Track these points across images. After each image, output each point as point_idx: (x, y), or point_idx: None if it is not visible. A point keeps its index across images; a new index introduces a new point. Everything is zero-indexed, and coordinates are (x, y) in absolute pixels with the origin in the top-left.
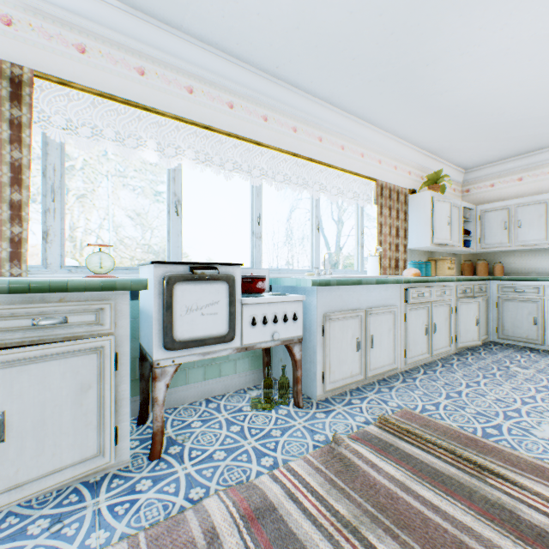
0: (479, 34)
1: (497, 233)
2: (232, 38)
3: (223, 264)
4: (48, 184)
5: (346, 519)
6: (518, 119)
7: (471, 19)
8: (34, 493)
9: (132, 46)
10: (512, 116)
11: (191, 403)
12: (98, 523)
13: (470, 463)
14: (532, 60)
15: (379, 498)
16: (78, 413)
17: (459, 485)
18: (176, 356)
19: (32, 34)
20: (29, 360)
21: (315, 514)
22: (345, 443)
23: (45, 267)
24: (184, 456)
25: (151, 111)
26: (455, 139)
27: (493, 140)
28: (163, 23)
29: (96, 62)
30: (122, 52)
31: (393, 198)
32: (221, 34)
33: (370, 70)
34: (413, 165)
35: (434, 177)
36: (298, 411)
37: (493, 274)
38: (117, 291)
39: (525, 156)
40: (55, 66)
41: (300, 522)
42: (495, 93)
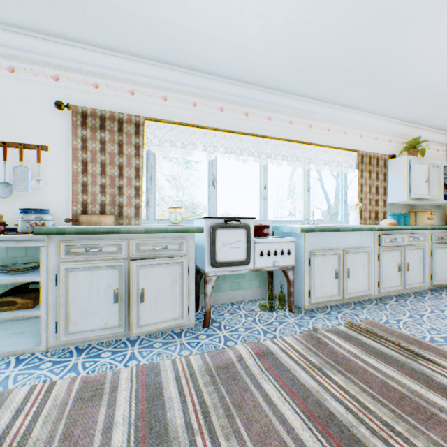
0: (434, 42)
1: None
2: (248, 74)
3: (243, 218)
4: (148, 175)
5: (314, 363)
6: None
7: (424, 35)
8: (155, 329)
9: (190, 91)
10: None
11: (222, 304)
12: (184, 347)
13: (409, 352)
14: None
15: (337, 358)
16: (172, 294)
17: (395, 360)
18: (217, 271)
19: (142, 97)
20: (153, 265)
21: (296, 359)
22: (320, 331)
23: (147, 220)
24: (221, 328)
25: (200, 128)
26: (432, 110)
27: None
28: (207, 74)
29: (171, 104)
30: (184, 96)
31: (372, 163)
32: (241, 74)
33: (346, 77)
34: (393, 135)
35: (412, 143)
36: (291, 314)
37: None
38: (188, 233)
39: None
40: (152, 111)
41: (287, 361)
42: None
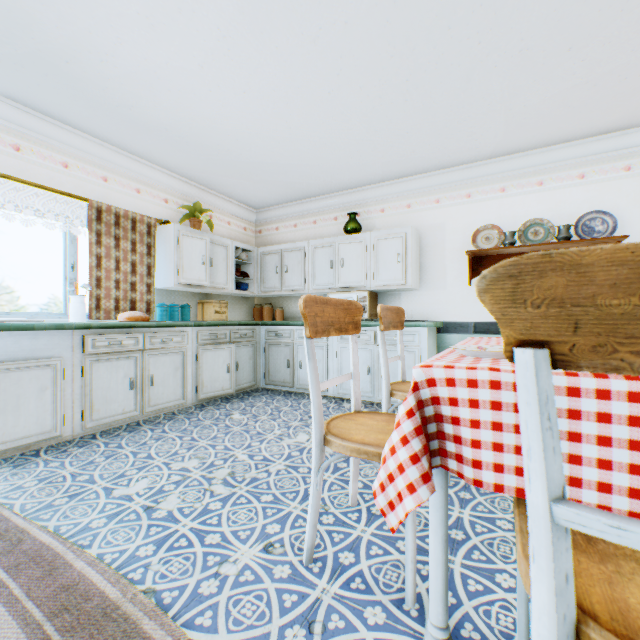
0: (99, 41)
1: (272, 277)
2: None
3: None
4: None
5: None
6: (252, 161)
7: (64, 14)
8: None
9: None
10: (242, 156)
11: None
12: None
13: None
14: (198, 95)
15: None
16: None
17: None
18: None
19: None
20: None
21: None
22: None
23: None
24: None
25: None
26: (208, 171)
27: (250, 180)
28: None
29: None
30: None
31: (126, 226)
32: None
33: None
34: (173, 193)
35: (193, 209)
36: None
37: (276, 319)
38: None
39: (297, 203)
40: None
41: None
42: (196, 124)
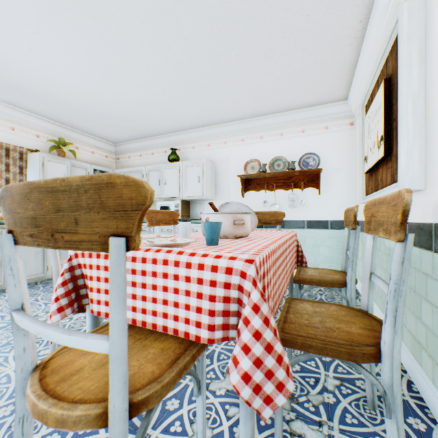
0: None
1: None
2: None
3: None
4: None
5: None
6: (96, 112)
7: None
8: None
9: None
10: (88, 108)
11: None
12: None
13: None
14: (37, 67)
15: None
16: None
17: None
18: None
19: None
20: None
21: None
22: None
23: None
24: None
25: None
26: (68, 117)
27: (101, 124)
28: None
29: None
30: None
31: (0, 153)
32: None
33: None
34: (44, 131)
35: (58, 142)
36: None
37: None
38: None
39: (141, 140)
40: None
41: None
42: (44, 85)
